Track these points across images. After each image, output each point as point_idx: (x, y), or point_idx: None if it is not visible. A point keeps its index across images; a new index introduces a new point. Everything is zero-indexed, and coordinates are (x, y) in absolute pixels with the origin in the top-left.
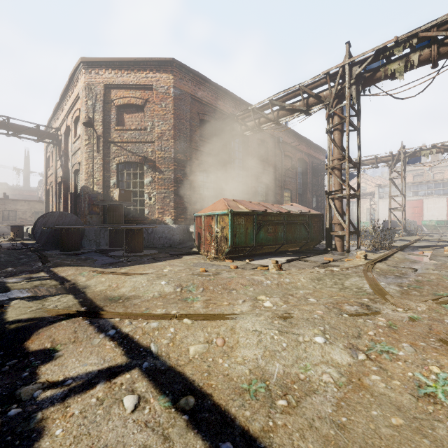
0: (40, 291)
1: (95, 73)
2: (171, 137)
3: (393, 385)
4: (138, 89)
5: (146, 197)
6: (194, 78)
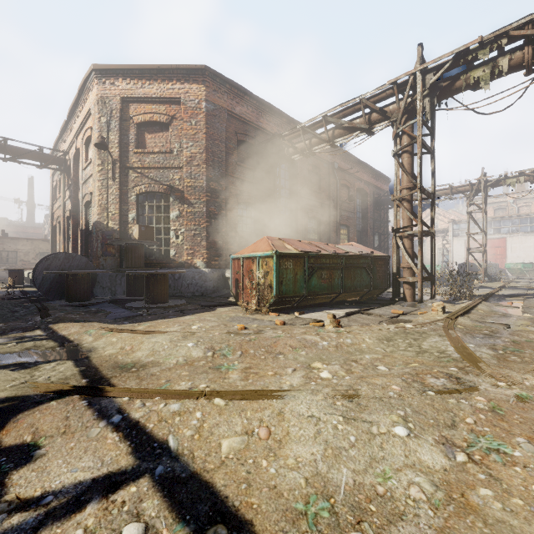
0: (33, 356)
1: (110, 84)
2: (202, 162)
3: (514, 505)
4: (163, 104)
5: (172, 234)
6: (231, 89)
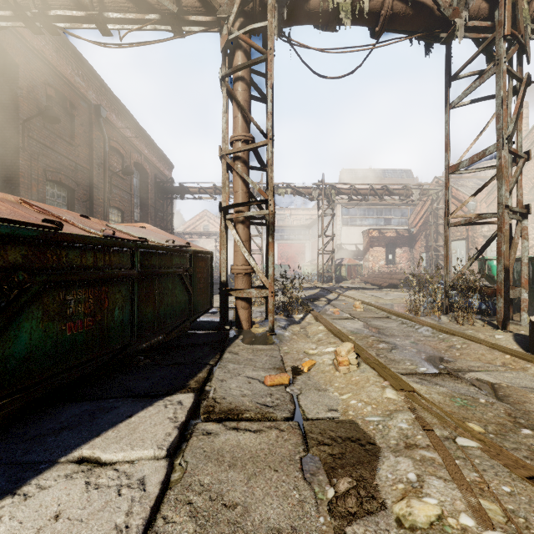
0: None
1: None
2: None
3: None
4: None
5: None
6: None
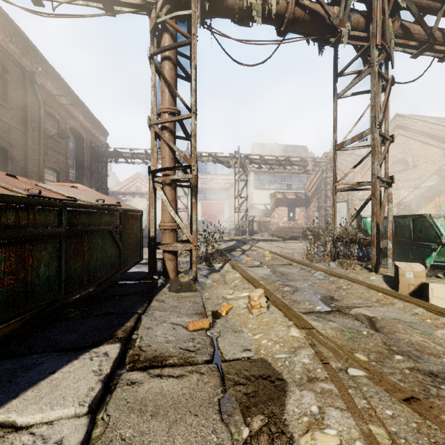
0: None
1: None
2: None
3: None
4: None
5: None
6: None
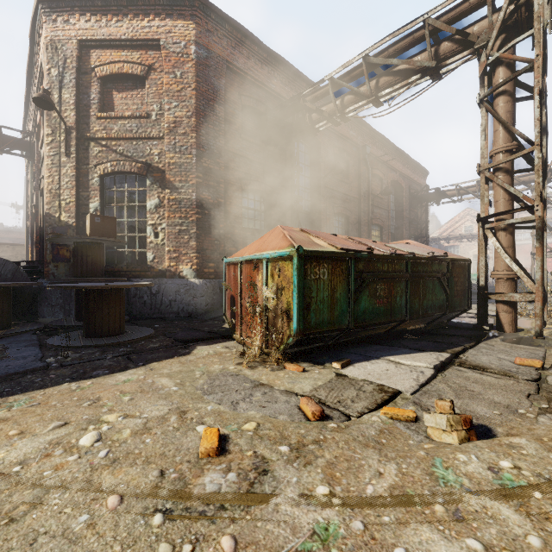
0: None
1: (63, 22)
2: (191, 129)
3: None
4: (137, 49)
5: (150, 231)
6: (233, 33)
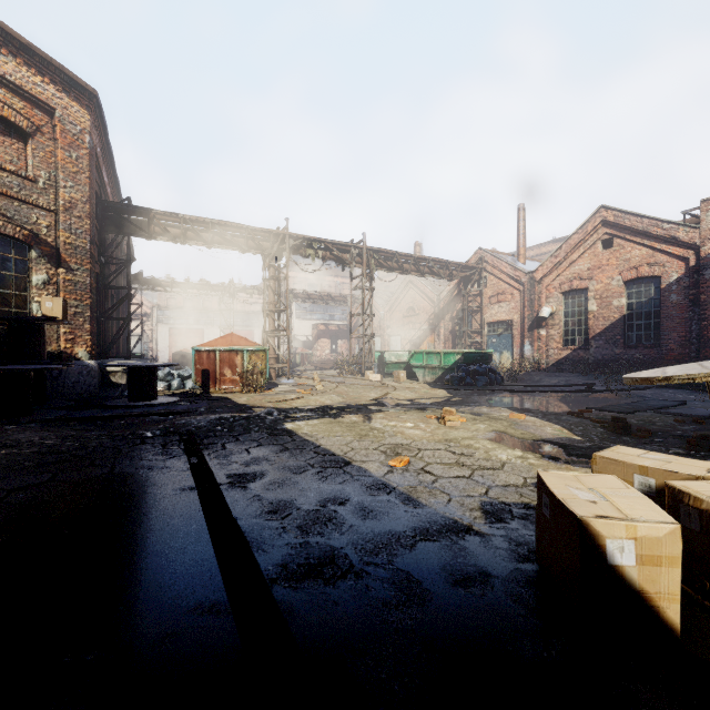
0: None
1: None
2: (86, 215)
3: (423, 393)
4: (20, 97)
5: (37, 309)
6: (100, 126)
